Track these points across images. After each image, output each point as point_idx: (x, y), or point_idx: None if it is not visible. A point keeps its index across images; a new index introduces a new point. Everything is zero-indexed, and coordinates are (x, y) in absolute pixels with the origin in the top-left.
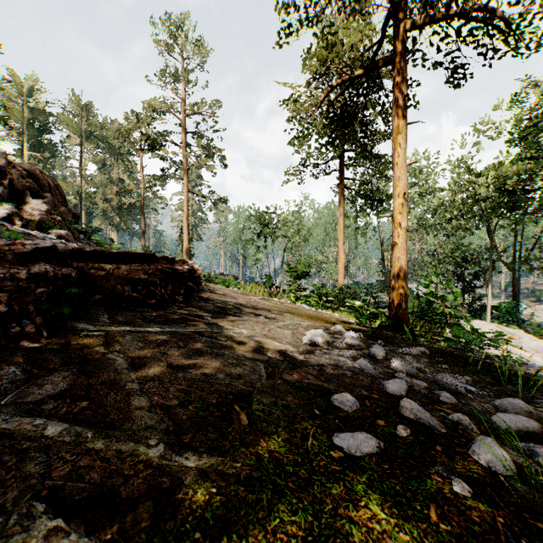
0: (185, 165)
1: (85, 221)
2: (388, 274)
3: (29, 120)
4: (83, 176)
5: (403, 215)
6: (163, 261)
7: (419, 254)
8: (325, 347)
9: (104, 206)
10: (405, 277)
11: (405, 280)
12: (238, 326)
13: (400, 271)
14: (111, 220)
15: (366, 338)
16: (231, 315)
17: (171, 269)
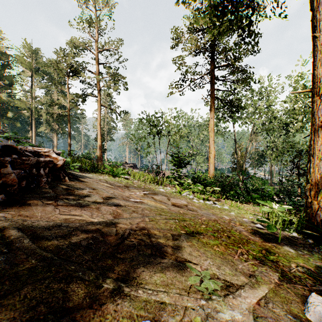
0: (98, 87)
1: (34, 128)
2: (238, 163)
3: None
4: (33, 98)
5: None
6: None
7: (256, 149)
8: None
9: (47, 117)
10: None
11: None
12: None
13: None
14: (52, 127)
15: None
16: None
17: None
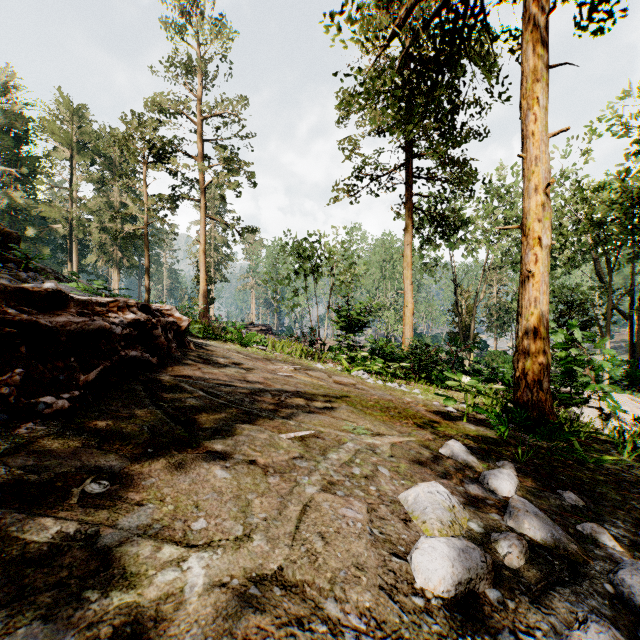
0: (201, 182)
1: (76, 257)
2: (462, 324)
3: (2, 126)
4: (74, 199)
5: (544, 223)
6: (1, 301)
7: (498, 298)
8: (492, 597)
9: (101, 237)
10: (547, 334)
11: (548, 338)
12: (191, 521)
13: (538, 323)
14: (111, 255)
15: (529, 483)
16: (198, 446)
17: (16, 322)
